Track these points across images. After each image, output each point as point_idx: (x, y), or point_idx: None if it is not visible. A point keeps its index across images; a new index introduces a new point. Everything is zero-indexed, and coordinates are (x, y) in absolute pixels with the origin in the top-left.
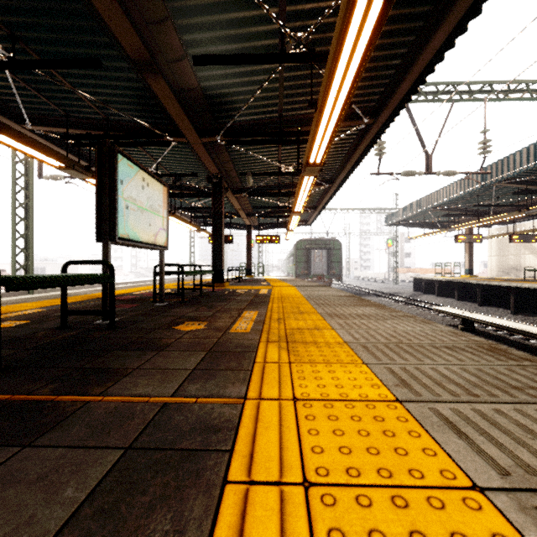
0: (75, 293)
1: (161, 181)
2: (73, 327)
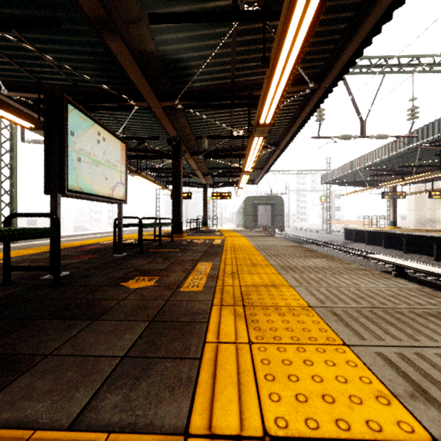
0: (47, 243)
1: (119, 137)
2: (17, 283)
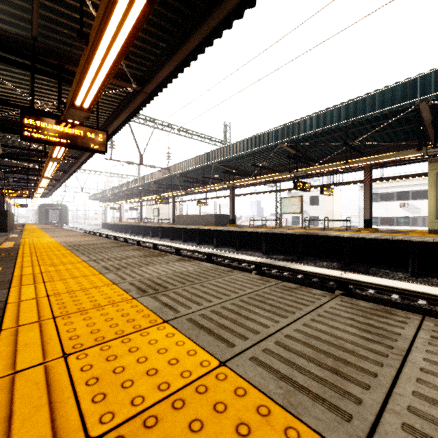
0: None
1: None
2: None
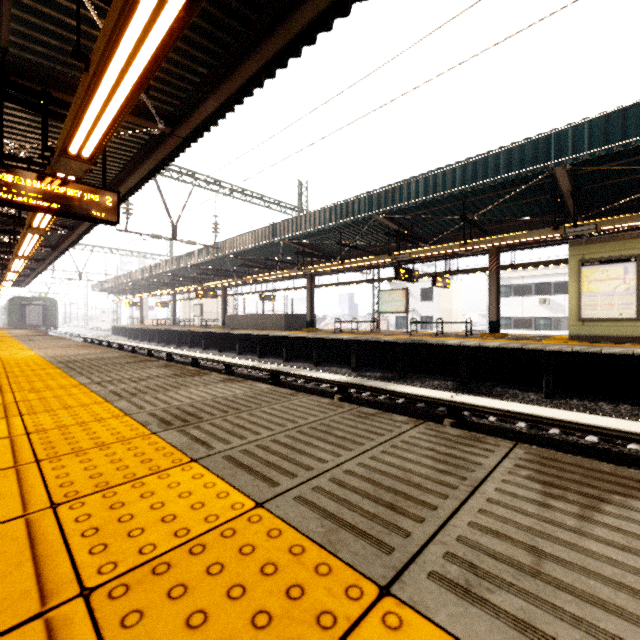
0: None
1: None
2: None
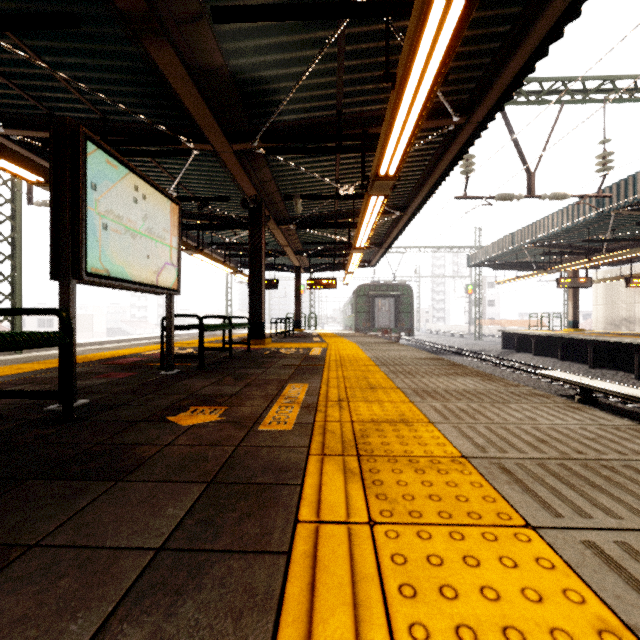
0: None
1: (168, 195)
2: (6, 417)
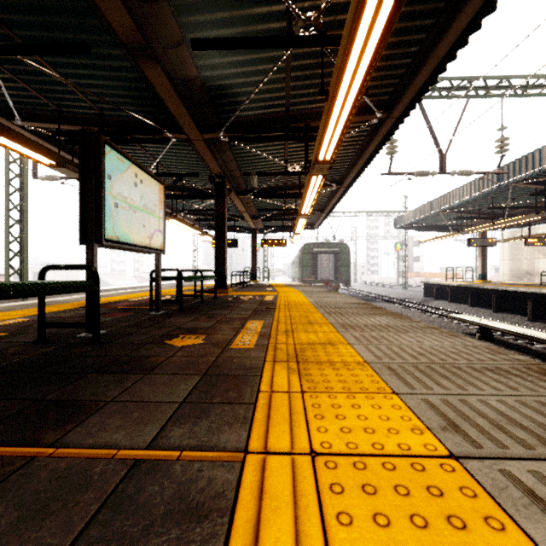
0: (68, 299)
1: (157, 178)
2: (52, 341)
